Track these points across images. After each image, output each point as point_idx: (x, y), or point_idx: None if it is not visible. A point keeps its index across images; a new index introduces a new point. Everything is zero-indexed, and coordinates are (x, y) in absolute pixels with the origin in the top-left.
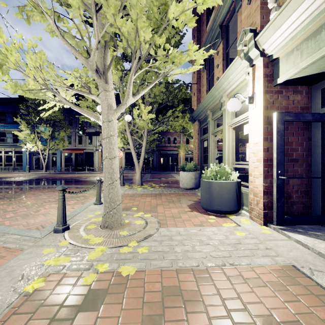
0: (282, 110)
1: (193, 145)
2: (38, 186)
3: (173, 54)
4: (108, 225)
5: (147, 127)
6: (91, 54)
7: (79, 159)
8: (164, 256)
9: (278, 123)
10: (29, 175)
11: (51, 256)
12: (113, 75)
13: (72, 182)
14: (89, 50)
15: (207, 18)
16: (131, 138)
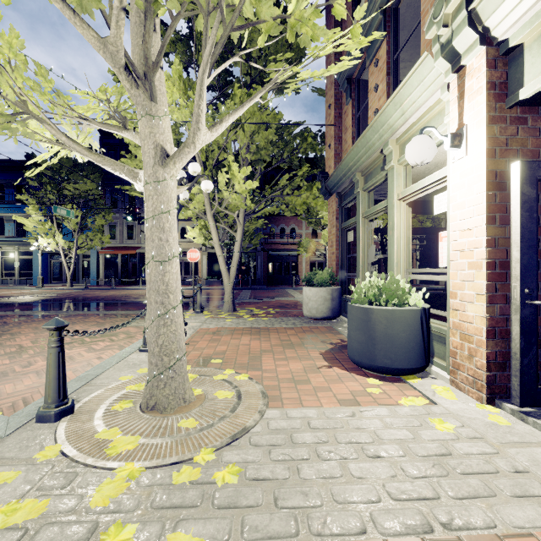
0: (526, 159)
1: (324, 241)
2: (49, 313)
3: (299, 12)
4: (157, 403)
5: (243, 206)
6: (111, 25)
7: (129, 264)
8: (277, 497)
9: (524, 183)
10: (41, 292)
11: (4, 496)
12: (181, 109)
13: (113, 304)
14: (109, 19)
15: (354, 4)
16: (216, 227)
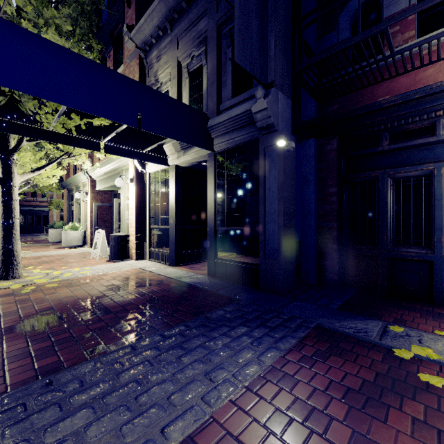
0: (100, 200)
1: None
2: None
3: (43, 182)
4: None
5: None
6: None
7: None
8: (39, 255)
9: (95, 206)
10: None
11: None
12: None
13: None
14: None
15: None
16: None
